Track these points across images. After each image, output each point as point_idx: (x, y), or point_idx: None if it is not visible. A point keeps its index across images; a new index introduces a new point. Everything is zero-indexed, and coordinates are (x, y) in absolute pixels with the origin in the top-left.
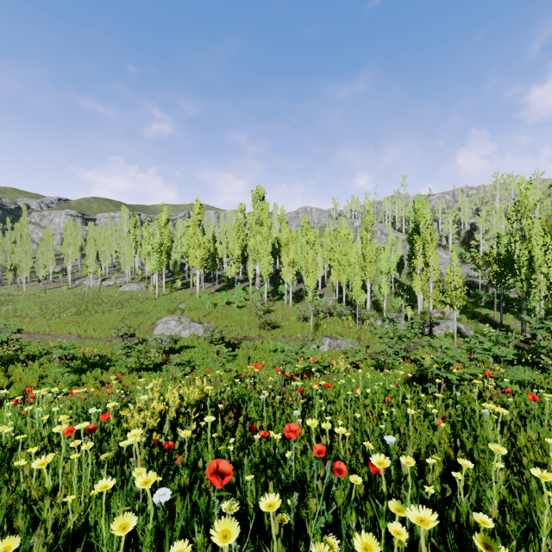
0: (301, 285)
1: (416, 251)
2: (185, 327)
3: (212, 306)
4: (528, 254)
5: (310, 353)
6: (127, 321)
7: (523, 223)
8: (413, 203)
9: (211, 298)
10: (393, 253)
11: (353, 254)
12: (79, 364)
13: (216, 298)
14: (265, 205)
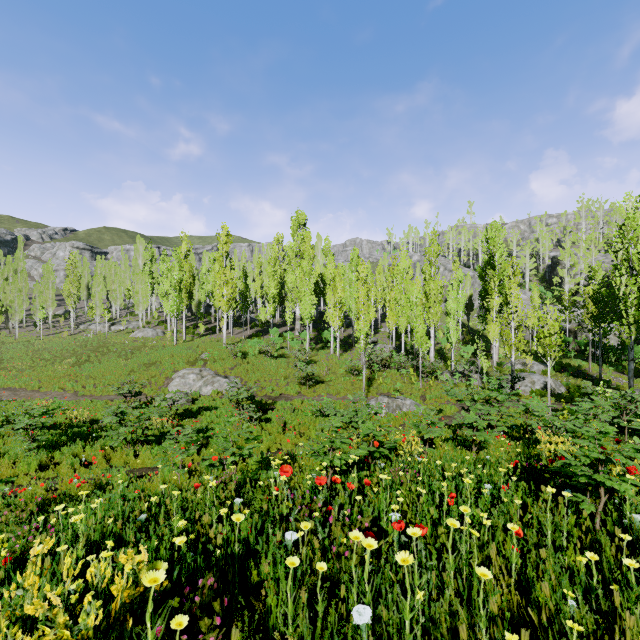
0: (350, 330)
1: (490, 289)
2: (207, 382)
3: (241, 356)
4: (636, 290)
5: (370, 430)
6: (136, 374)
7: (632, 252)
8: (486, 230)
9: (241, 347)
10: (461, 291)
11: (414, 292)
12: (56, 435)
13: (247, 346)
14: (306, 234)
